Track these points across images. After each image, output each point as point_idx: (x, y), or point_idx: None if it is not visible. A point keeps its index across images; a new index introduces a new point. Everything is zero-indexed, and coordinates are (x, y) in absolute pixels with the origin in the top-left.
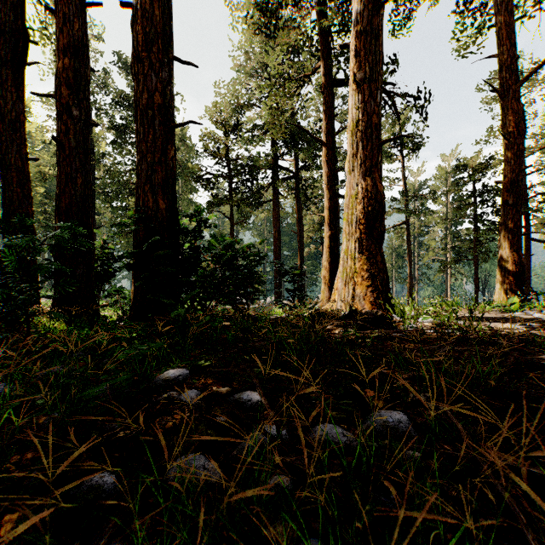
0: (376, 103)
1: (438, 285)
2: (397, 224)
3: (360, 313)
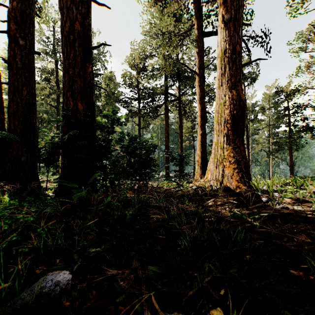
0: (239, 36)
1: (264, 165)
2: None
3: (231, 190)
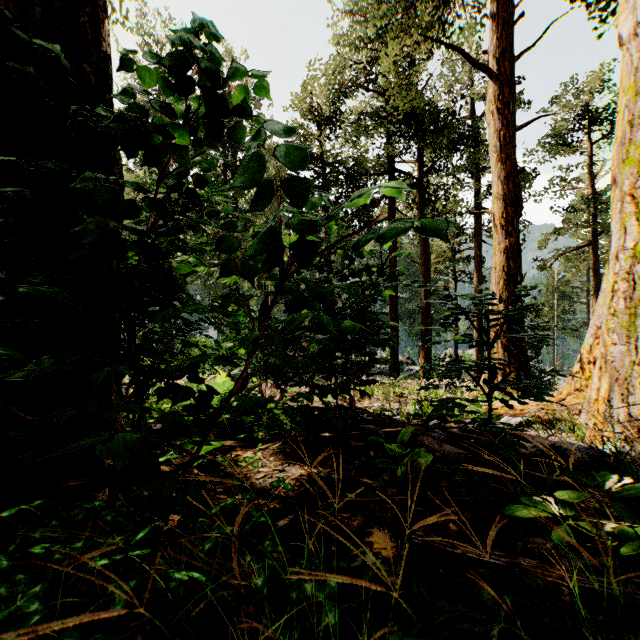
0: None
1: None
2: (574, 247)
3: None
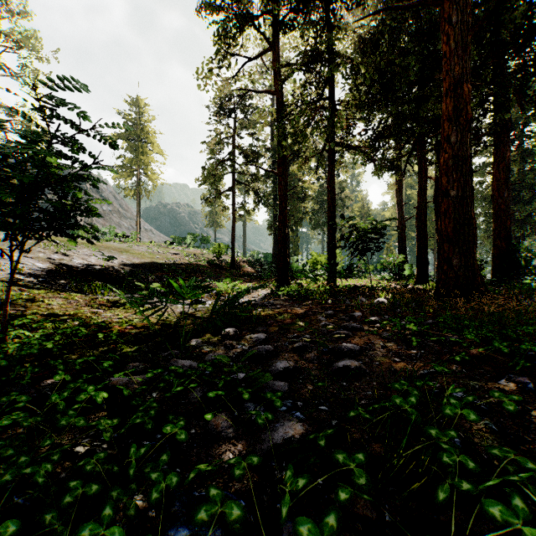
0: None
1: None
2: None
3: None
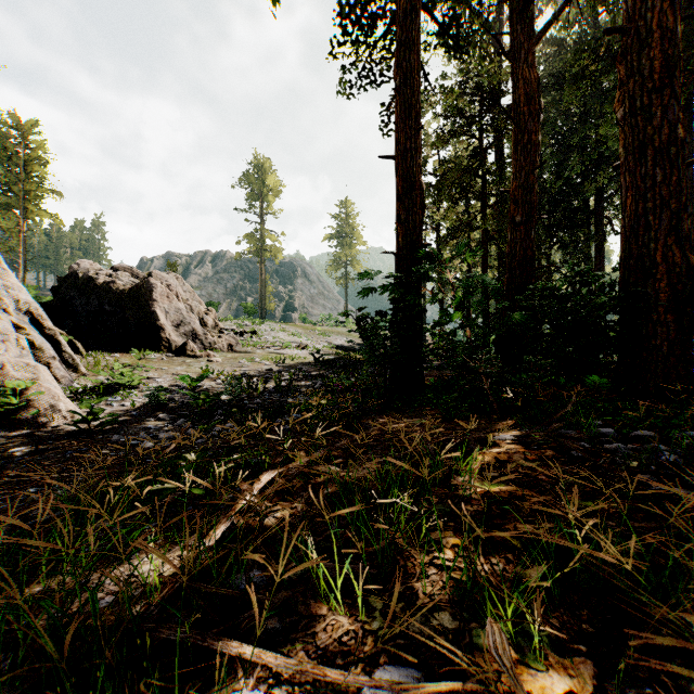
0: None
1: None
2: None
3: None
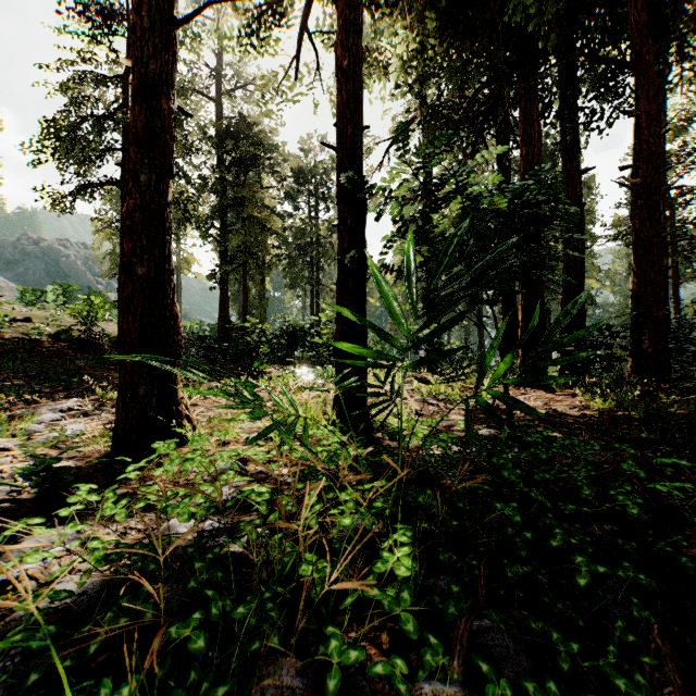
0: None
1: None
2: None
3: None
